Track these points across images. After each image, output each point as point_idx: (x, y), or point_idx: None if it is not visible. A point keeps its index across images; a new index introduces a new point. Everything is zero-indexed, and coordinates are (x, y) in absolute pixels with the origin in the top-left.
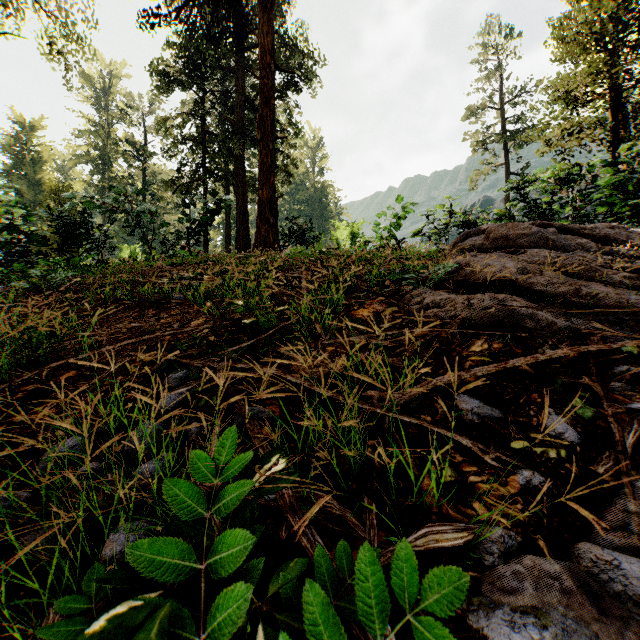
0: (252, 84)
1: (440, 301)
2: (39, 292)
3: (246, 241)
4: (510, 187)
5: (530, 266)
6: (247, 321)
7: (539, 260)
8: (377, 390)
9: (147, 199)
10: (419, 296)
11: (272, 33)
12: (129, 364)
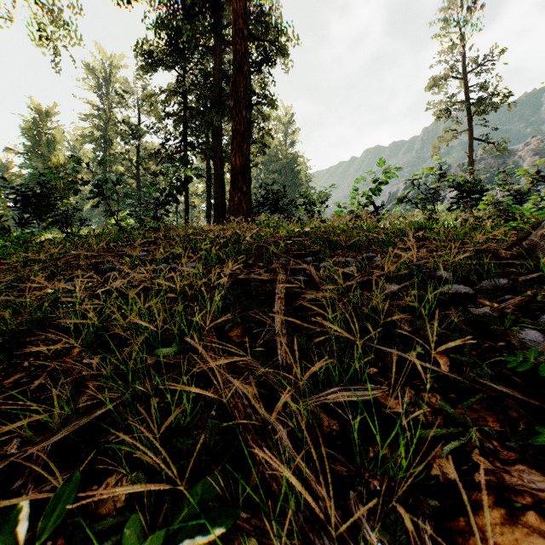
0: (228, 60)
1: None
2: None
3: (223, 208)
4: None
5: None
6: None
7: None
8: None
9: (141, 172)
10: None
11: None
12: None
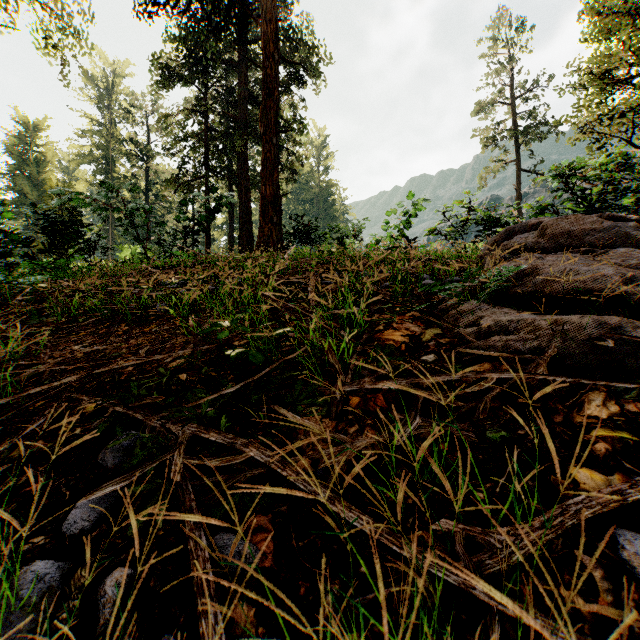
0: (255, 79)
1: (509, 323)
2: (6, 300)
3: (249, 241)
4: (552, 176)
5: (637, 273)
6: (232, 353)
7: (636, 264)
8: (449, 502)
9: (150, 199)
10: (473, 314)
11: (276, 21)
12: (62, 416)
